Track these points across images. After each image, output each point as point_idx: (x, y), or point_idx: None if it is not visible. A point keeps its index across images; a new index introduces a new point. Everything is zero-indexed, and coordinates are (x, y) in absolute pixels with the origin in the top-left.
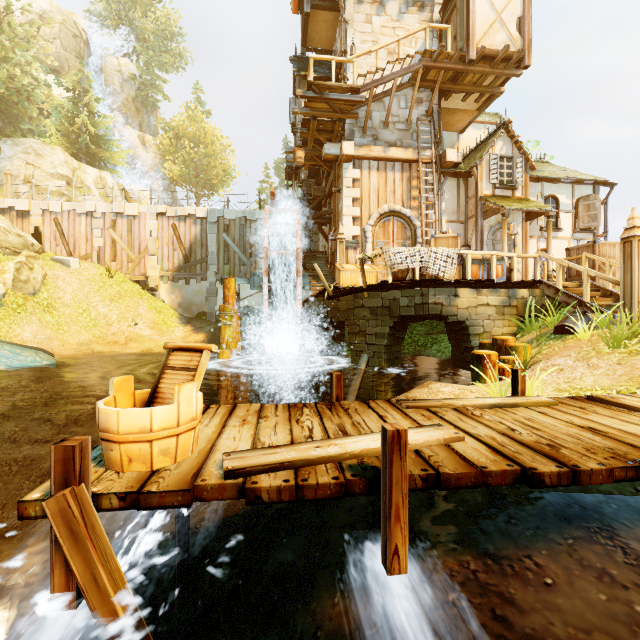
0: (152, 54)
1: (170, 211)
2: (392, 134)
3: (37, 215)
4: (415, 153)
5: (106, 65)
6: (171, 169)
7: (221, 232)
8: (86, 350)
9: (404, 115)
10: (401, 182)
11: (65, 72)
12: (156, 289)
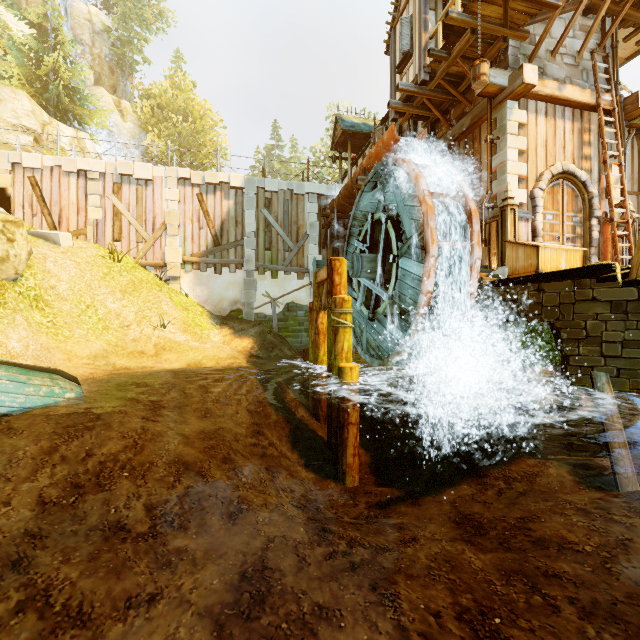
0: (131, 5)
1: (195, 177)
2: (560, 69)
3: (3, 171)
4: (593, 96)
5: (73, 10)
6: (153, 144)
7: (261, 208)
8: (105, 366)
9: (571, 46)
10: (571, 134)
11: (22, 7)
12: (177, 279)
